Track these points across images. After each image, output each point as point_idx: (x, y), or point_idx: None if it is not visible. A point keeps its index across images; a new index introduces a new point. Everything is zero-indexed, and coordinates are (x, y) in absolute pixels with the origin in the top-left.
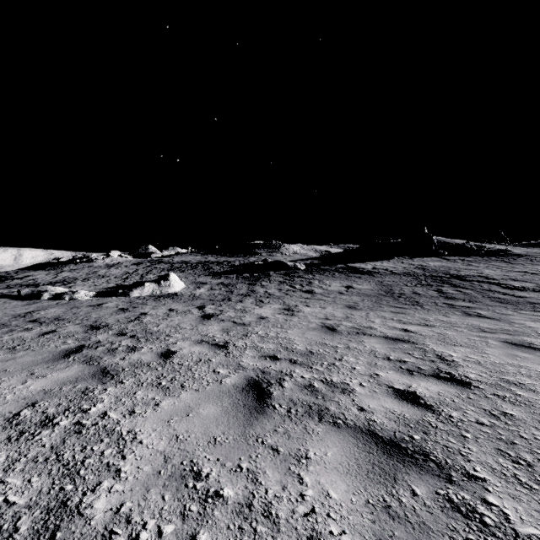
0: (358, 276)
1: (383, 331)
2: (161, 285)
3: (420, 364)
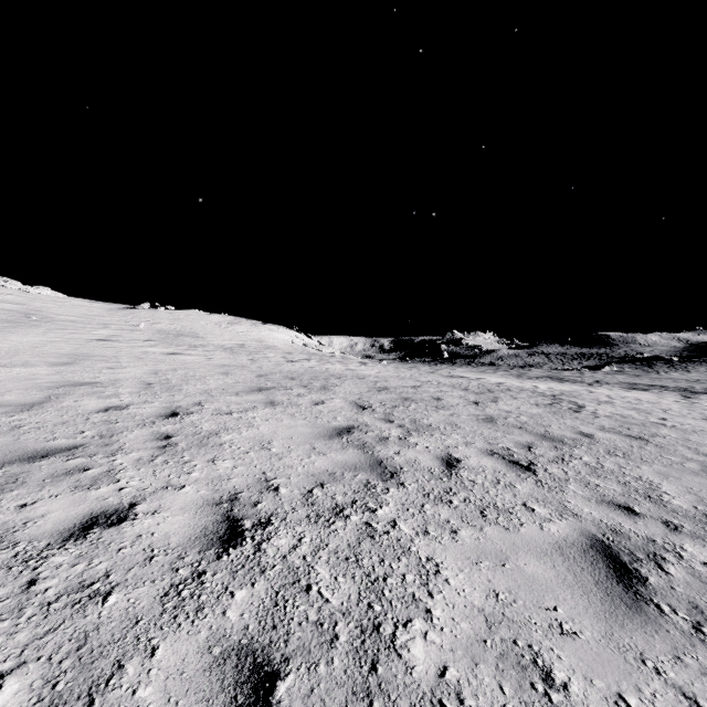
0: None
1: None
2: (611, 367)
3: None
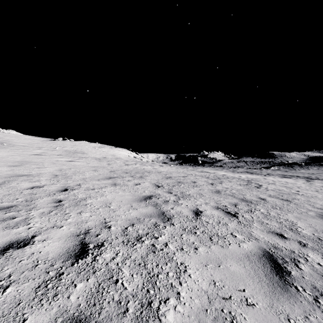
0: (322, 166)
1: (320, 172)
2: (274, 167)
3: (321, 172)
